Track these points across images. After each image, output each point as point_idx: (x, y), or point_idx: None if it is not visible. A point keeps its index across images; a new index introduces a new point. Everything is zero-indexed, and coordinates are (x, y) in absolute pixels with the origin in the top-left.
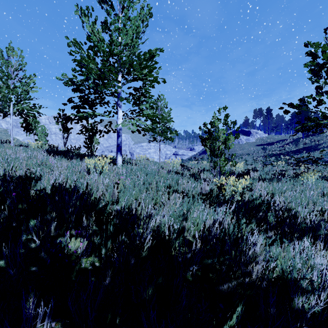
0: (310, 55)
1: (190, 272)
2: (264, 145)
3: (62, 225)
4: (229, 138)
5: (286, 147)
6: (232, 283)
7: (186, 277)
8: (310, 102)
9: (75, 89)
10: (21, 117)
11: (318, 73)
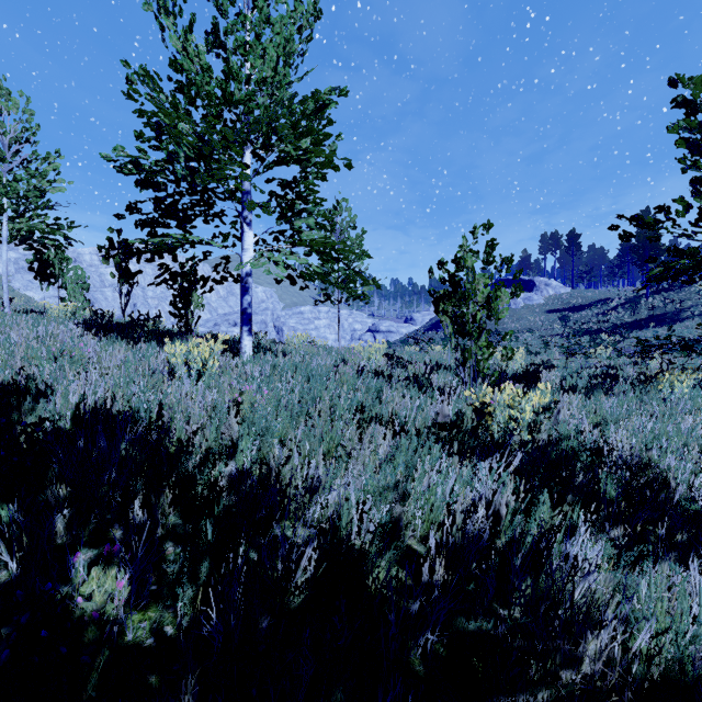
0: (683, 106)
1: (418, 647)
2: (564, 311)
3: (87, 517)
4: (499, 294)
5: (612, 315)
6: (539, 695)
7: (407, 664)
8: (682, 214)
9: (143, 182)
10: (28, 247)
11: (701, 146)
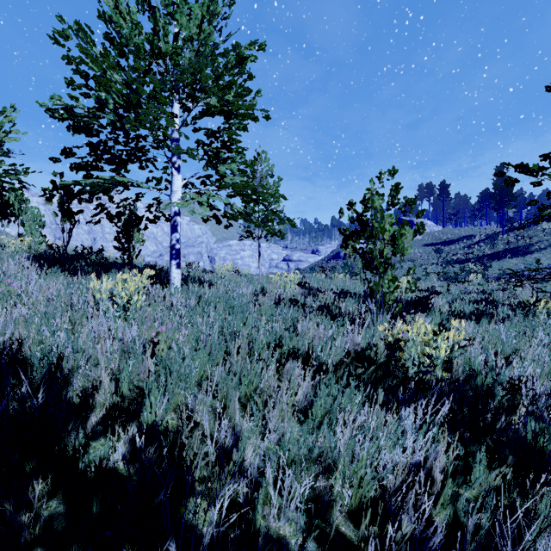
0: None
1: None
2: (437, 244)
3: None
4: (403, 233)
5: (475, 248)
6: None
7: None
8: None
9: (75, 127)
10: None
11: None
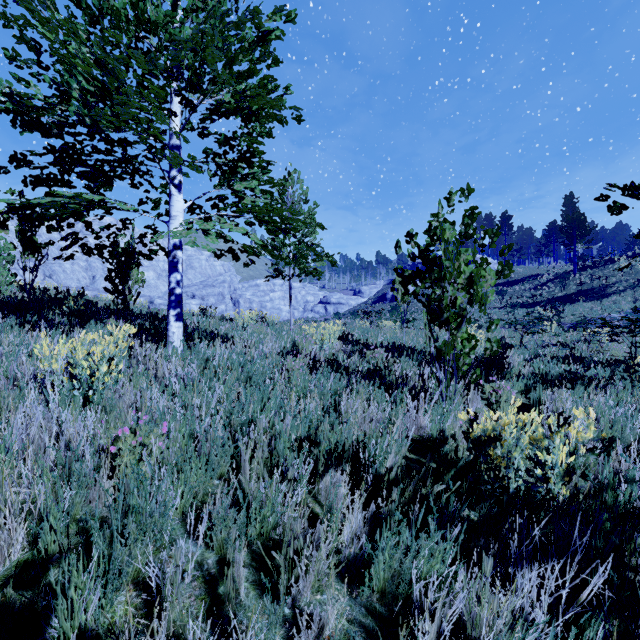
0: None
1: None
2: (499, 285)
3: None
4: (483, 274)
5: (543, 290)
6: None
7: None
8: None
9: (25, 123)
10: None
11: None
